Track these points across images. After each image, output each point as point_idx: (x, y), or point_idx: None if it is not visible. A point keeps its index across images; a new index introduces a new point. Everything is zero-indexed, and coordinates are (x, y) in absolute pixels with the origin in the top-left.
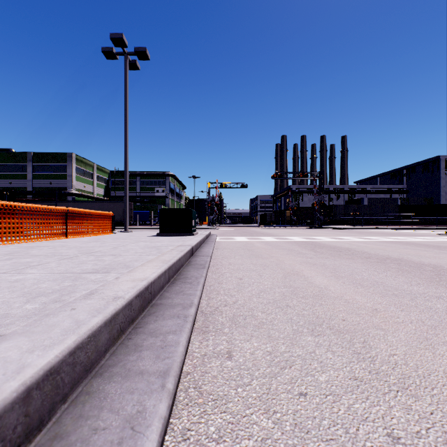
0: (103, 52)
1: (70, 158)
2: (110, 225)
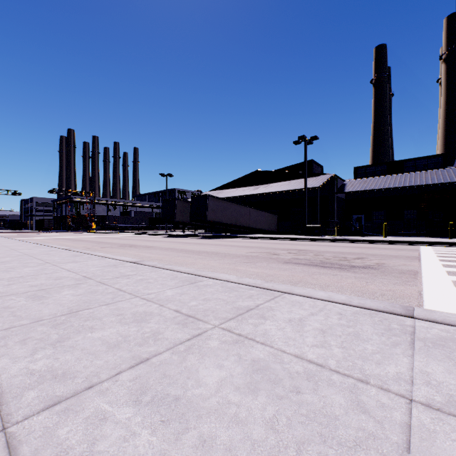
0: None
1: None
2: None
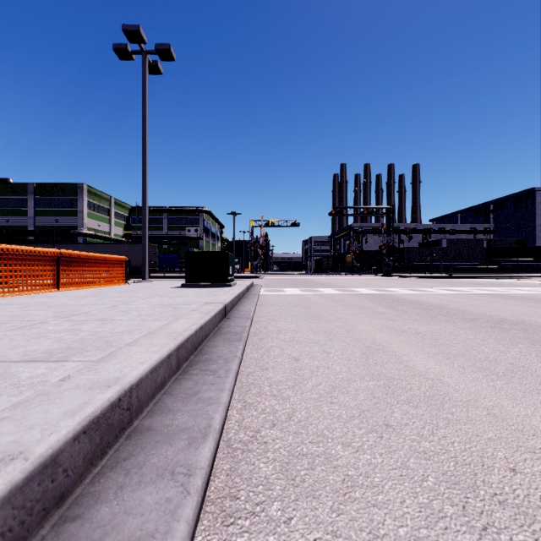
0: (115, 50)
1: (81, 191)
2: (122, 274)
